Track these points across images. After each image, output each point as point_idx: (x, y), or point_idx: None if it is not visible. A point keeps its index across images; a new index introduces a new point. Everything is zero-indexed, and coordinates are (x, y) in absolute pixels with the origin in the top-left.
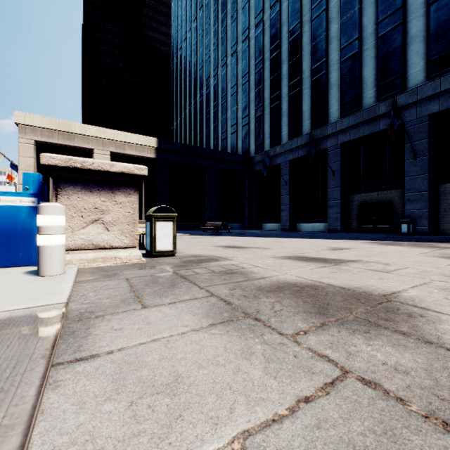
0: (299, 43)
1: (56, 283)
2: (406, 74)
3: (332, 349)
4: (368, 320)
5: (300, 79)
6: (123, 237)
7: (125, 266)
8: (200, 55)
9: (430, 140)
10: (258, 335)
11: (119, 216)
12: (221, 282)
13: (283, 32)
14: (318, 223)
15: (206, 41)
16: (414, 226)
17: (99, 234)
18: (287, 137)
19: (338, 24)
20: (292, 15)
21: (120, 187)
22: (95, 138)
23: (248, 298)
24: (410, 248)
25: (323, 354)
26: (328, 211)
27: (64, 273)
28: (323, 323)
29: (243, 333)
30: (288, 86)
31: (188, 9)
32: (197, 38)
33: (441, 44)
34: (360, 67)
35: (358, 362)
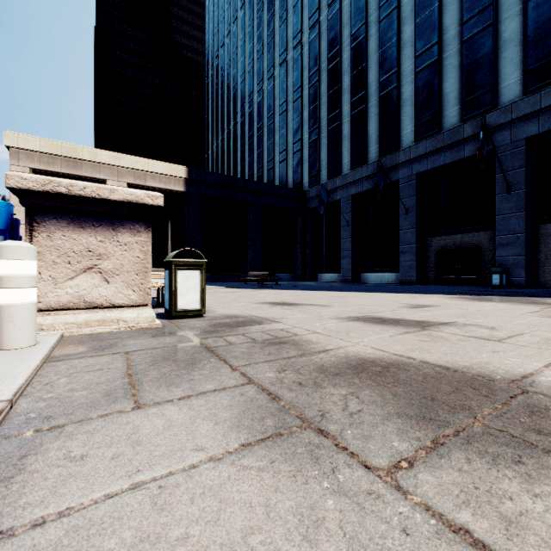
0: (364, 49)
1: (13, 362)
2: (498, 87)
3: (472, 509)
4: (510, 434)
5: (365, 94)
6: (129, 291)
7: (130, 333)
8: (241, 66)
9: (528, 170)
10: (327, 472)
11: (124, 263)
12: (264, 358)
13: (343, 36)
14: (387, 273)
15: (248, 48)
16: (508, 276)
17: (94, 287)
18: (349, 166)
19: (413, 26)
20: (355, 14)
21: (125, 222)
22: (108, 166)
23: (305, 387)
24: (513, 305)
25: (459, 524)
26: (399, 258)
27: (35, 344)
28: (435, 441)
29: (300, 466)
30: (350, 103)
31: (226, 8)
32: (238, 44)
33: (541, 50)
34: (440, 79)
35: (534, 548)
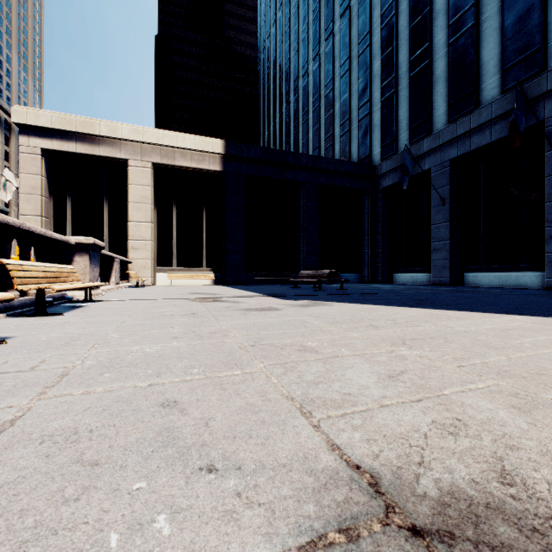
0: None
1: None
2: None
3: None
4: None
5: (475, 5)
6: None
7: None
8: (294, 36)
9: None
10: None
11: None
12: None
13: None
14: (515, 271)
15: (302, 12)
16: None
17: None
18: (444, 119)
19: None
20: None
21: None
22: (130, 143)
23: None
24: None
25: None
26: (546, 247)
27: None
28: None
29: None
30: (448, 27)
31: None
32: (291, 13)
33: None
34: None
35: None
